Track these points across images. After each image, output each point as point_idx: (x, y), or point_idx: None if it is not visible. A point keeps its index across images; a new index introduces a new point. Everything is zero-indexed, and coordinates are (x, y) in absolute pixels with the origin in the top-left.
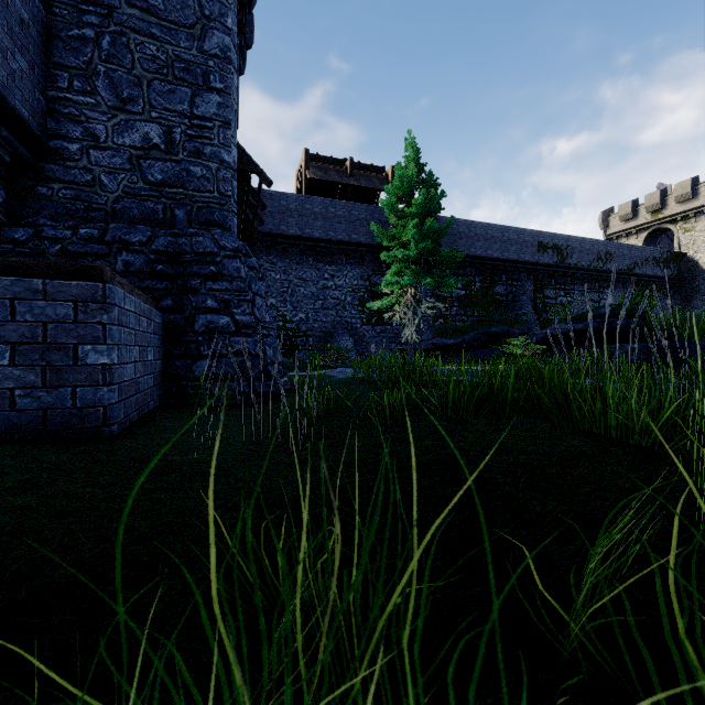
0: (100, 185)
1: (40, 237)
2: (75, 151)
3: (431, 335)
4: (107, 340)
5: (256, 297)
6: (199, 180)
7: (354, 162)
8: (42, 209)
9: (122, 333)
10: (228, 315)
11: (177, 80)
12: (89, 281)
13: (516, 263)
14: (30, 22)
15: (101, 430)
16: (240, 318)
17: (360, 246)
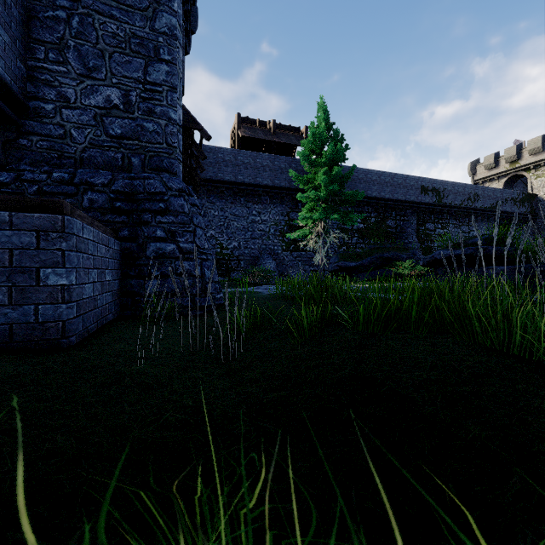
0: (71, 138)
1: (20, 179)
2: (50, 110)
3: (336, 259)
4: (66, 264)
5: (196, 229)
6: (151, 133)
7: (276, 123)
8: (23, 157)
9: (81, 258)
10: (174, 243)
11: (133, 53)
12: (50, 213)
13: (403, 203)
14: (12, 4)
15: (61, 341)
16: (184, 246)
17: (281, 189)
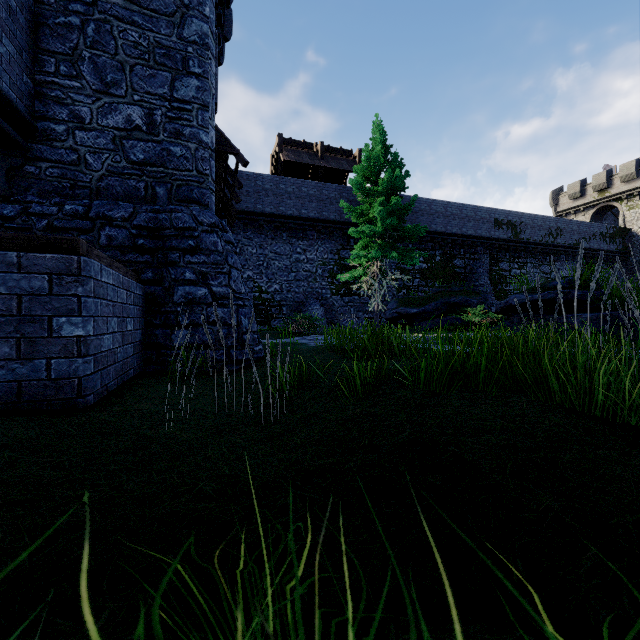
0: (85, 164)
1: (27, 213)
2: (61, 132)
3: (395, 304)
4: (82, 313)
5: (232, 270)
6: (179, 159)
7: (324, 146)
8: (30, 187)
9: (99, 305)
10: (205, 287)
11: (158, 65)
12: (64, 254)
13: (473, 238)
14: (17, 9)
15: (76, 401)
16: (217, 290)
17: (330, 222)
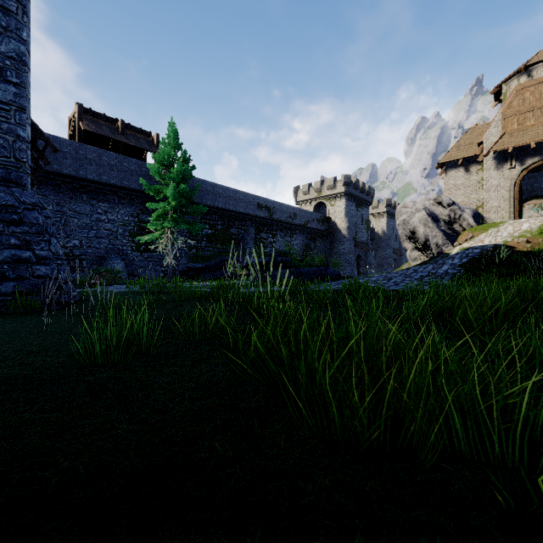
0: None
1: None
2: None
3: (186, 261)
4: None
5: (52, 238)
6: None
7: (125, 123)
8: None
9: None
10: (30, 250)
11: None
12: None
13: (244, 215)
14: None
15: None
16: (40, 253)
17: (131, 190)
